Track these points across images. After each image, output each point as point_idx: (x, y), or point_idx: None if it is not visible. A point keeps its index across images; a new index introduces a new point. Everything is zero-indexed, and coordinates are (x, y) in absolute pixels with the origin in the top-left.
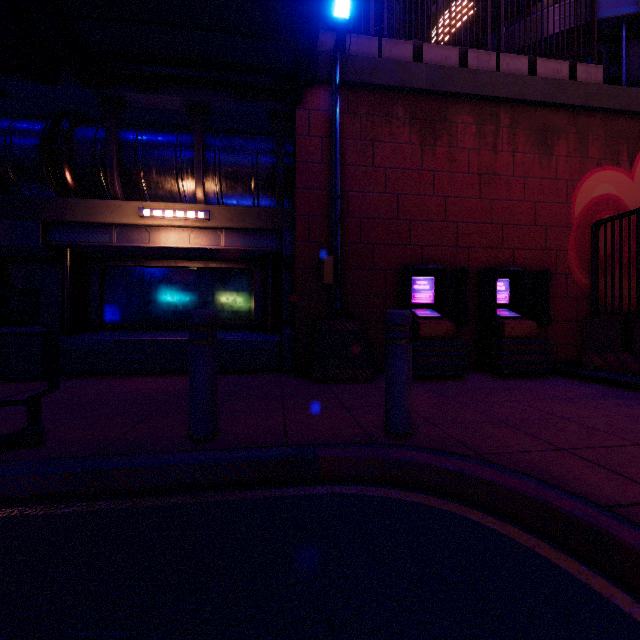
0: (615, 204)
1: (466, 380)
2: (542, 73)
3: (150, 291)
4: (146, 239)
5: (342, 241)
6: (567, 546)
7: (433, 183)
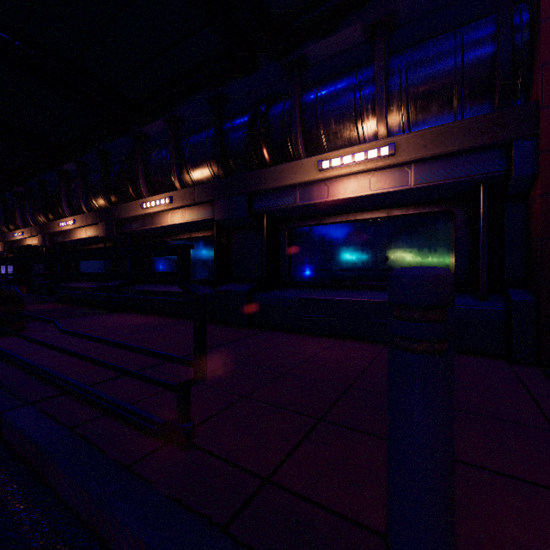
0: None
1: None
2: None
3: (329, 248)
4: (325, 194)
5: None
6: None
7: None
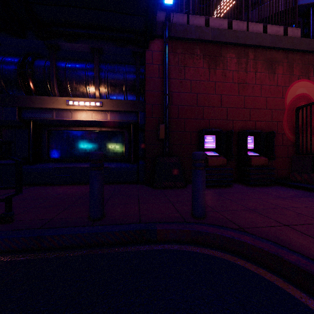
0: (307, 98)
1: (232, 187)
2: (270, 32)
3: (72, 142)
4: (70, 116)
5: (169, 117)
6: (293, 281)
7: (215, 88)
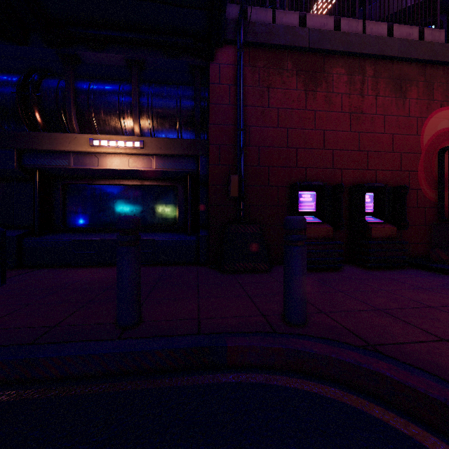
0: None
1: (342, 271)
2: (398, 36)
3: (100, 203)
4: (96, 163)
5: (245, 164)
6: None
7: (314, 120)
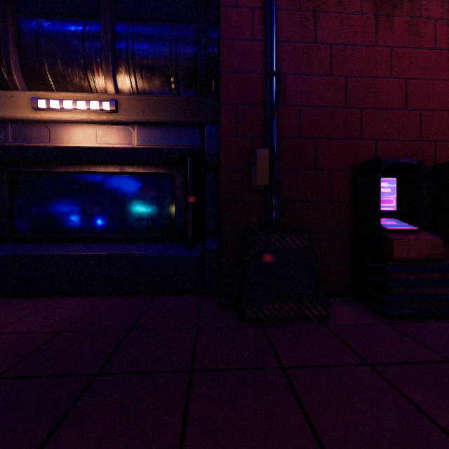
0: None
1: None
2: None
3: (63, 199)
4: (46, 137)
5: (277, 135)
6: None
7: (390, 62)
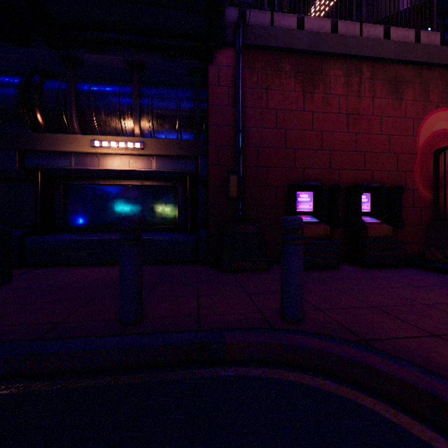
0: None
1: (339, 270)
2: (394, 38)
3: (101, 203)
4: (97, 163)
5: (243, 165)
6: None
7: (312, 121)
